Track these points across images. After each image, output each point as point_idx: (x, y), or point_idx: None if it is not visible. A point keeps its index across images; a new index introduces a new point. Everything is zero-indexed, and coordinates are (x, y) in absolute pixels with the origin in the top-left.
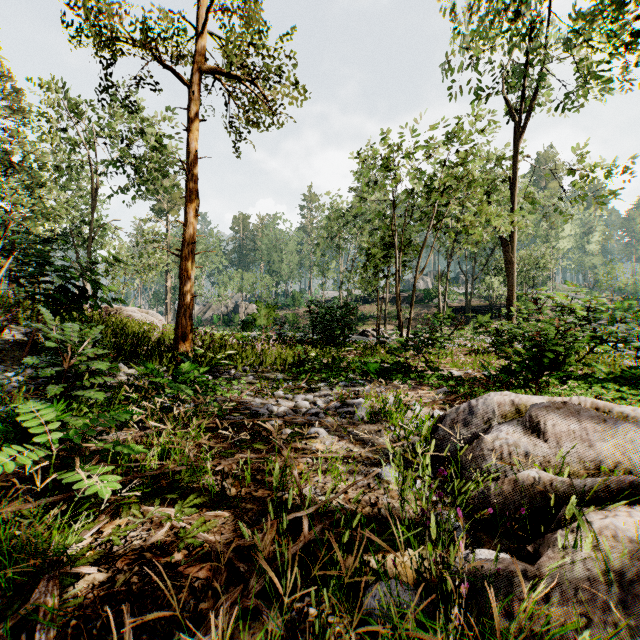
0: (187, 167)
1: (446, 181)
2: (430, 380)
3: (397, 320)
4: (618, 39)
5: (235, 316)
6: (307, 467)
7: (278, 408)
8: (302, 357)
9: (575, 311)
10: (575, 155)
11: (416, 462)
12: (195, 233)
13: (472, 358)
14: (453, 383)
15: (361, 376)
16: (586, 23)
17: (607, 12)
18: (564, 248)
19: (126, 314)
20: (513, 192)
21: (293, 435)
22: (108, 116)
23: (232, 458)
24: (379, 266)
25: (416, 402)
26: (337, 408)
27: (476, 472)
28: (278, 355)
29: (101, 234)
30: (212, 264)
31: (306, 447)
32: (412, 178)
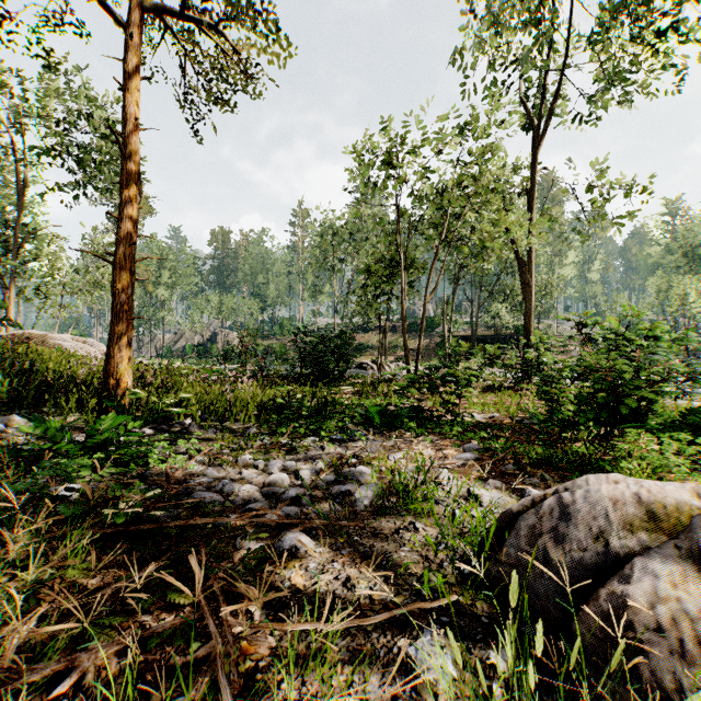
0: (123, 140)
1: (464, 181)
2: (454, 431)
3: (398, 351)
4: (642, 40)
5: (212, 346)
6: (268, 647)
7: (239, 487)
8: (284, 401)
9: (630, 340)
10: (593, 169)
11: (473, 612)
12: (136, 232)
13: (491, 396)
14: (485, 436)
15: (362, 425)
16: (612, 16)
17: (634, 5)
18: (568, 276)
19: (53, 343)
20: (530, 206)
21: (251, 557)
22: (38, 90)
23: (111, 639)
24: (381, 286)
25: (444, 470)
26: (330, 484)
27: (626, 681)
28: (252, 398)
29: (38, 244)
30: (184, 285)
31: (273, 582)
32: (422, 178)
